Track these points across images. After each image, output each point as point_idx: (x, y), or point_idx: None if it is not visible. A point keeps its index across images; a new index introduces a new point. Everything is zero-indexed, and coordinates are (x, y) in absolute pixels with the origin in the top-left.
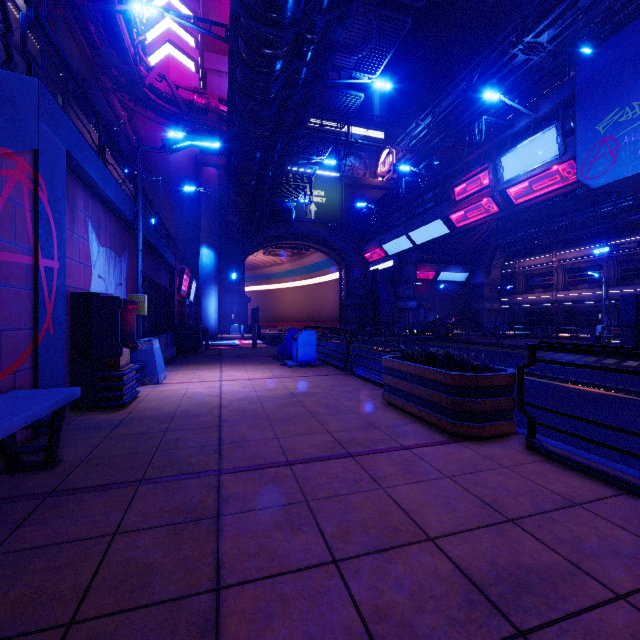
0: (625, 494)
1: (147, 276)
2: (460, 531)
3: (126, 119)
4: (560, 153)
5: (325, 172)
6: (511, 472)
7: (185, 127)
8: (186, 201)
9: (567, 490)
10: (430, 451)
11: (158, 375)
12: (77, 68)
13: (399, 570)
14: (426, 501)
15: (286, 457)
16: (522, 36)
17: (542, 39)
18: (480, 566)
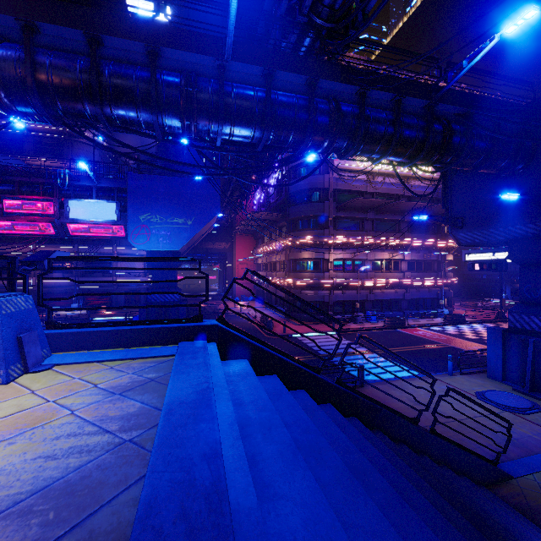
0: None
1: None
2: None
3: None
4: (118, 220)
5: None
6: None
7: None
8: None
9: None
10: None
11: None
12: None
13: None
14: None
15: None
16: None
17: None
18: None
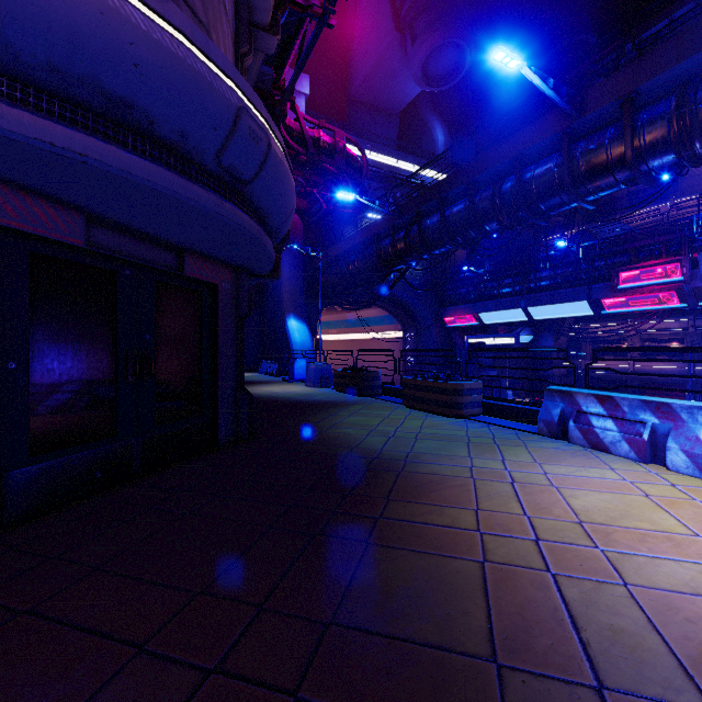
0: None
1: None
2: None
3: None
4: None
5: None
6: None
7: None
8: None
9: None
10: None
11: None
12: None
13: None
14: None
15: None
16: None
17: None
18: None
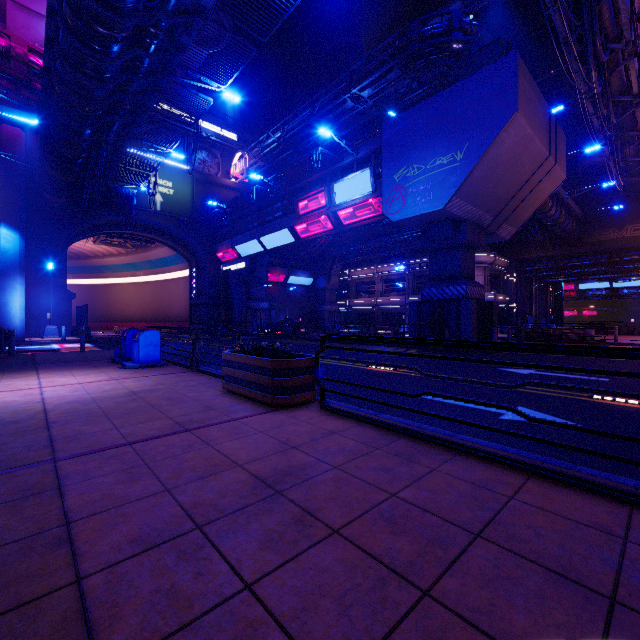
0: (363, 424)
1: None
2: (260, 458)
3: None
4: (373, 190)
5: (173, 162)
6: (304, 423)
7: None
8: None
9: (333, 427)
10: (253, 419)
11: None
12: None
13: (214, 484)
14: (242, 447)
15: (127, 440)
16: (350, 87)
17: (364, 94)
18: (267, 471)
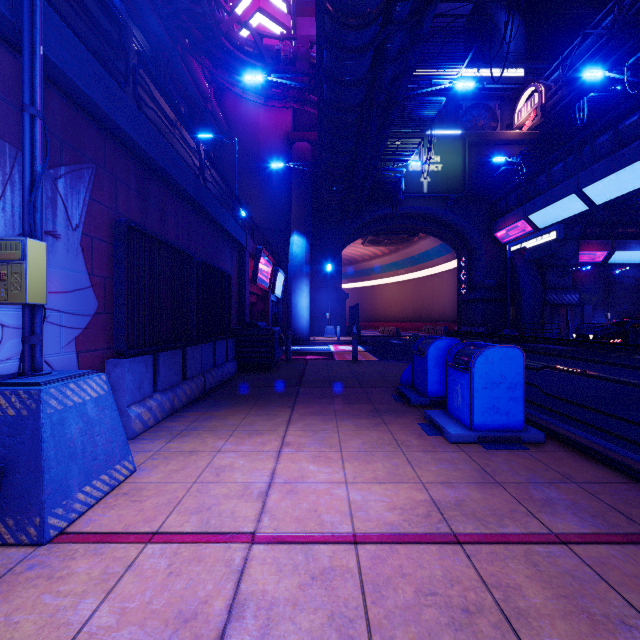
0: None
1: (130, 223)
2: None
3: (212, 96)
4: None
5: (442, 131)
6: None
7: (275, 99)
8: (277, 186)
9: None
10: None
11: (45, 508)
12: (151, 28)
13: None
14: None
15: None
16: None
17: None
18: None
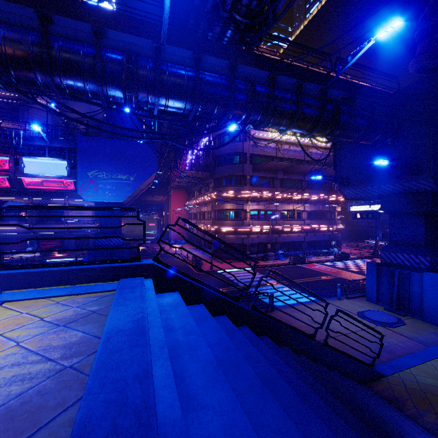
0: None
1: None
2: None
3: None
4: (68, 176)
5: None
6: None
7: None
8: None
9: None
10: None
11: None
12: None
13: None
14: None
15: None
16: None
17: None
18: None
